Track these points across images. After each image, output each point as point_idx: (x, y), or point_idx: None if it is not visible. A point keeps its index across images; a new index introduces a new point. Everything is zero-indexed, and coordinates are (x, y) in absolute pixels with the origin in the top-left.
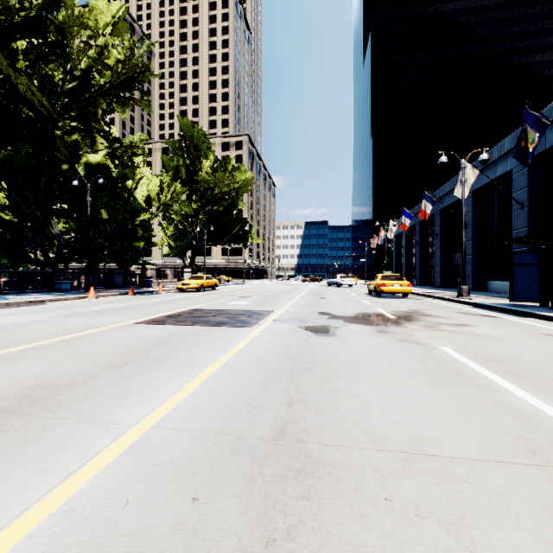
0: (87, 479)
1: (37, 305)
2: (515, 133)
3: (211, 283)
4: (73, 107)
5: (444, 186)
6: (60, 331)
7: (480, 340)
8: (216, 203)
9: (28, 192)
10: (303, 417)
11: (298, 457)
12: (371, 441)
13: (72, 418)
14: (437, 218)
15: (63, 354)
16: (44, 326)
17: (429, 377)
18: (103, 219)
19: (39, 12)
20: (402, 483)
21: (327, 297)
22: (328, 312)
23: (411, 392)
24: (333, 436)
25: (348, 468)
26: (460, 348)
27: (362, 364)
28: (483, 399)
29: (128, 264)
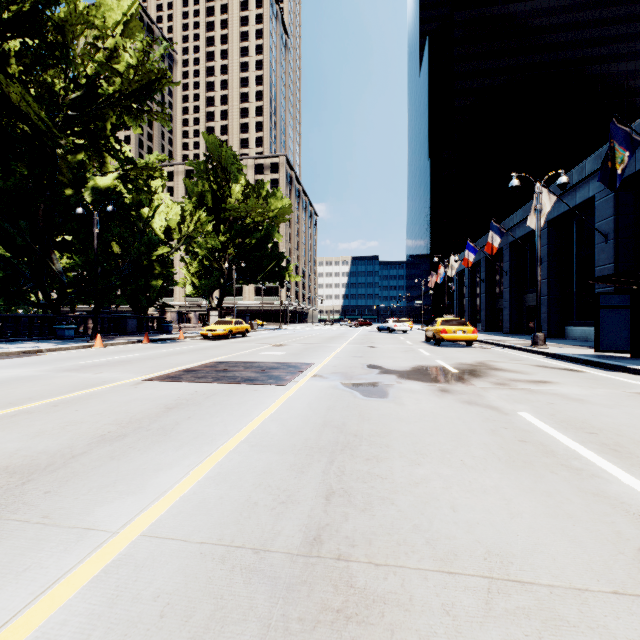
0: (33, 627)
1: (31, 356)
2: (599, 152)
3: (241, 329)
4: (77, 121)
5: (514, 215)
6: (50, 390)
7: (566, 402)
8: (248, 235)
9: (24, 221)
10: (346, 519)
11: (337, 586)
12: (438, 559)
13: (35, 521)
14: (506, 252)
15: (47, 423)
16: (33, 383)
17: (507, 455)
18: (114, 254)
19: (34, 6)
20: (485, 633)
21: (377, 346)
22: (379, 365)
23: (487, 479)
24: (387, 550)
25: (408, 606)
26: (542, 414)
27: (422, 436)
28: (581, 489)
29: (144, 307)
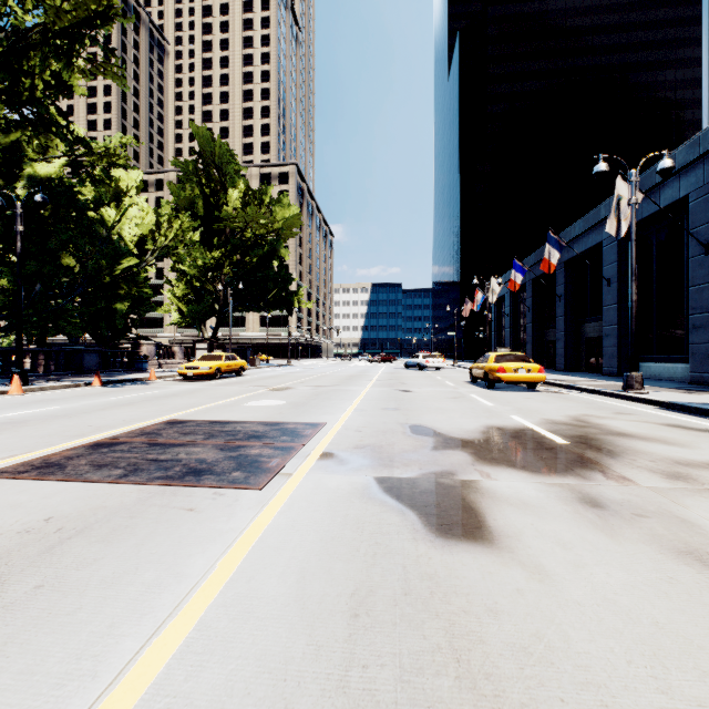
0: None
1: None
2: (696, 138)
3: (234, 366)
4: None
5: (572, 227)
6: None
7: None
8: (249, 252)
9: None
10: None
11: None
12: None
13: None
14: (560, 273)
15: None
16: None
17: None
18: (64, 268)
19: None
20: None
21: (412, 389)
22: (428, 426)
23: None
24: None
25: None
26: None
27: None
28: None
29: (112, 338)
